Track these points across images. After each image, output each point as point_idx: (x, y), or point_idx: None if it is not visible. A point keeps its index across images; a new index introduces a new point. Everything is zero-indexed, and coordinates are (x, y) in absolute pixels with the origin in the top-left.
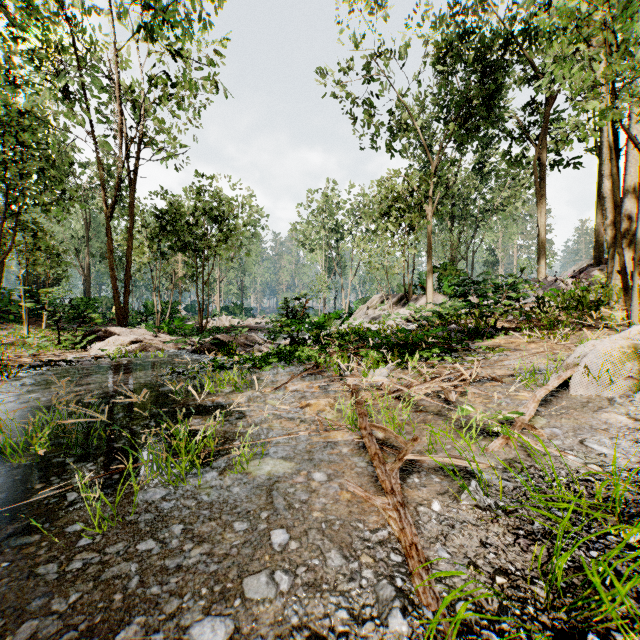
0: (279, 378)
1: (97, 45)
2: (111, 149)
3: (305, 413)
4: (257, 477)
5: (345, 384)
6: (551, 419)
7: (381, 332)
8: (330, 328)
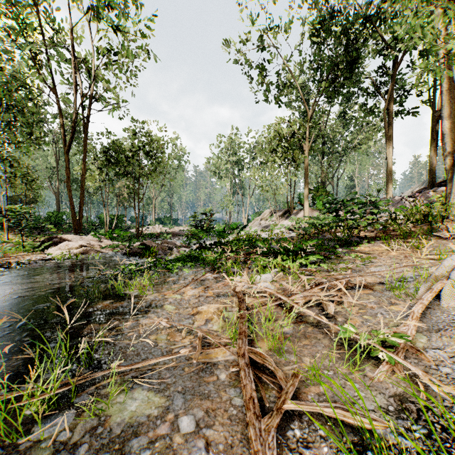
0: (182, 281)
1: (60, 25)
2: (71, 102)
3: (194, 321)
4: (115, 424)
5: (235, 289)
6: (431, 336)
7: (269, 239)
8: (229, 236)
